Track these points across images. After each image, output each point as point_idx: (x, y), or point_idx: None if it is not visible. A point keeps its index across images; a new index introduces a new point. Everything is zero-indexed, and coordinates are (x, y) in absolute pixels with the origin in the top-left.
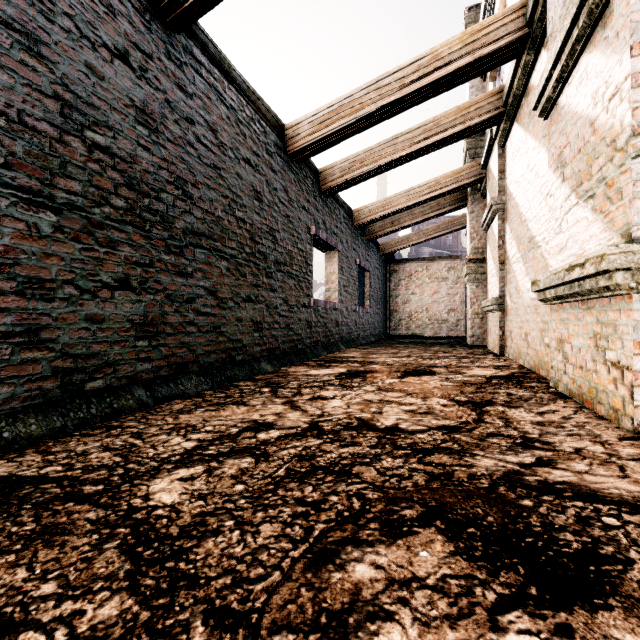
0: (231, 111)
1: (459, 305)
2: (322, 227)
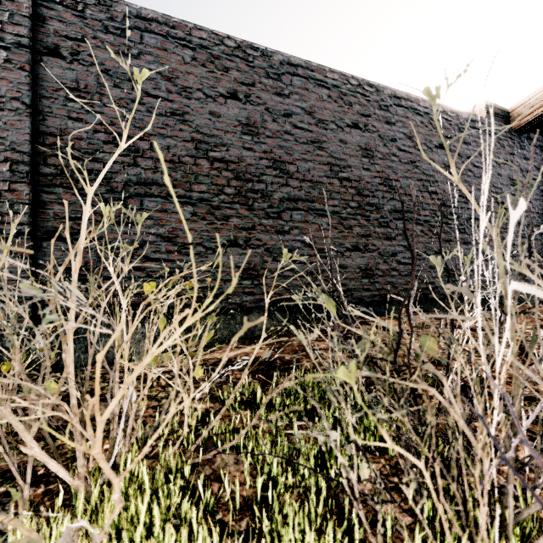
0: None
1: None
2: None
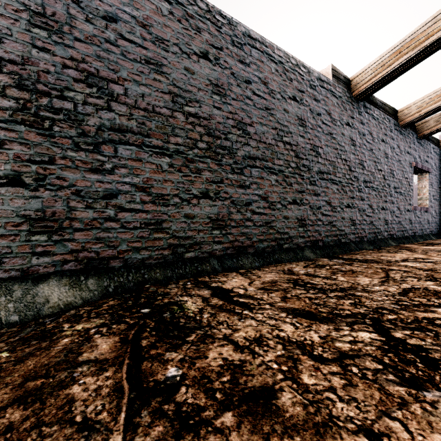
0: (376, 120)
1: None
2: (418, 160)
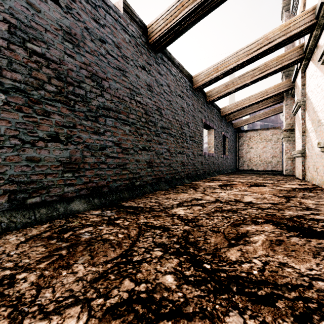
0: (174, 77)
1: (278, 153)
2: (207, 118)
